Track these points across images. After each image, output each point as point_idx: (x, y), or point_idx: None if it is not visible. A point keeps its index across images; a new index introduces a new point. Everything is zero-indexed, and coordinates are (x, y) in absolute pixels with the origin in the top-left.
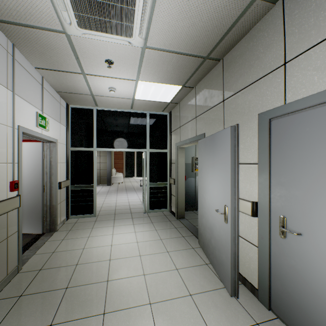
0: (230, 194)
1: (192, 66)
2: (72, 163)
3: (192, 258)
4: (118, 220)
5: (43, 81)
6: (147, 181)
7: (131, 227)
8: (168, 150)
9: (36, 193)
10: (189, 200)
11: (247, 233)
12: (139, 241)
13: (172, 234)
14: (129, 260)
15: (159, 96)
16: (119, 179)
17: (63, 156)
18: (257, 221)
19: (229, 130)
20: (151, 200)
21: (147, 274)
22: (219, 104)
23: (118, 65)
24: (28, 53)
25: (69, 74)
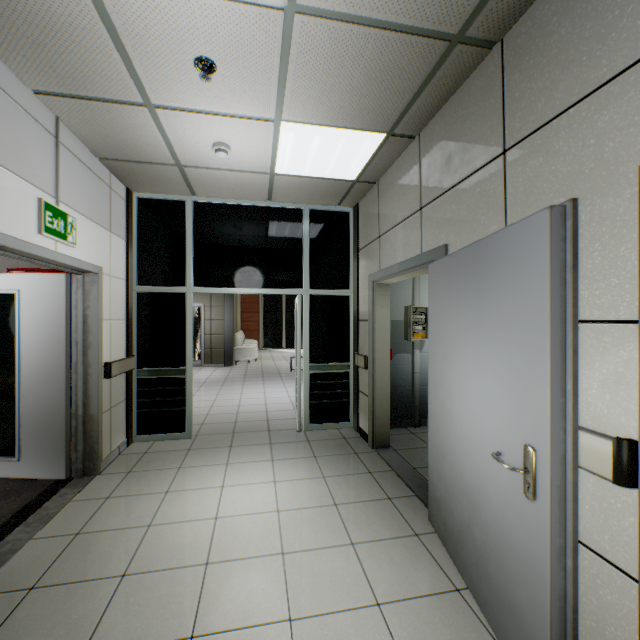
0: (548, 415)
1: (416, 70)
2: (140, 320)
3: (418, 568)
4: (239, 449)
5: (59, 129)
6: (304, 360)
7: (267, 468)
8: (351, 290)
9: (54, 388)
10: (398, 404)
11: (593, 528)
12: (282, 509)
13: (362, 489)
14: (255, 567)
15: (330, 163)
16: (250, 352)
17: (118, 304)
18: (634, 499)
19: (544, 220)
20: (312, 404)
21: (300, 620)
22: (491, 163)
23: (228, 75)
24: (3, 45)
25: (116, 107)
